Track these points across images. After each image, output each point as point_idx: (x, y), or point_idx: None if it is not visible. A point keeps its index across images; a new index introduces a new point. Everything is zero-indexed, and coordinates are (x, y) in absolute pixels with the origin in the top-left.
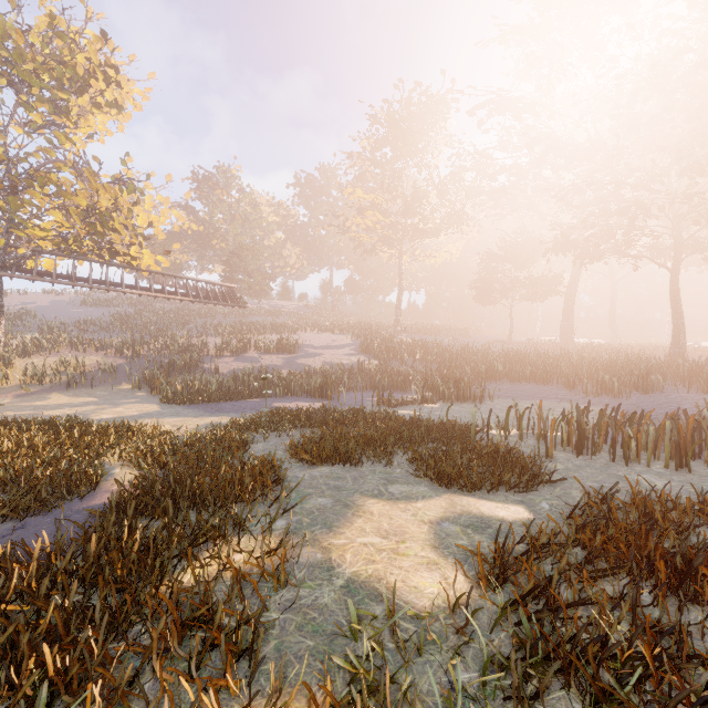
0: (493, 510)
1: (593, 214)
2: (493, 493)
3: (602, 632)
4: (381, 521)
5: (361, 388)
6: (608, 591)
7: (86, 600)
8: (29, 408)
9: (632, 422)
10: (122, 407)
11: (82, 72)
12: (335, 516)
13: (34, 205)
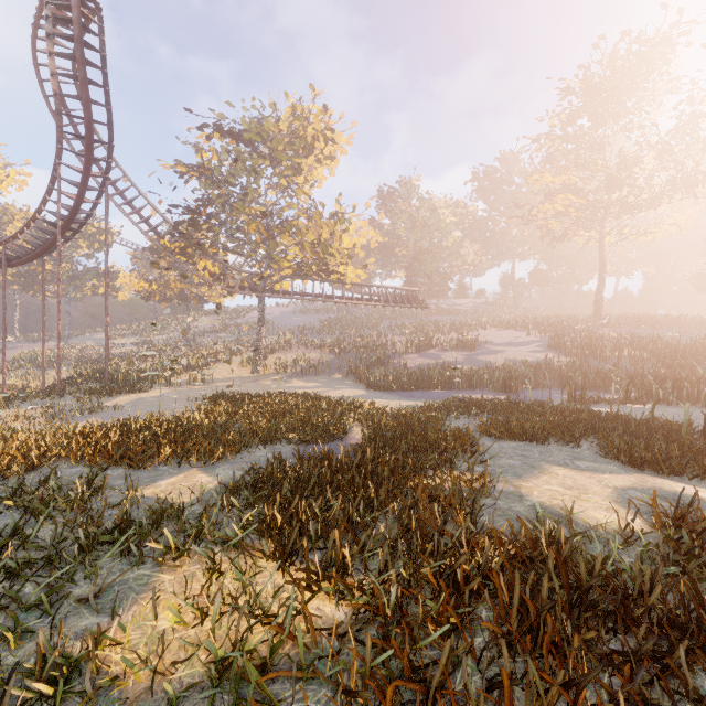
0: (691, 491)
1: None
2: (697, 481)
3: None
4: (565, 480)
5: (548, 386)
6: None
7: None
8: (284, 388)
9: None
10: (340, 390)
11: (310, 140)
12: (523, 471)
13: (284, 245)
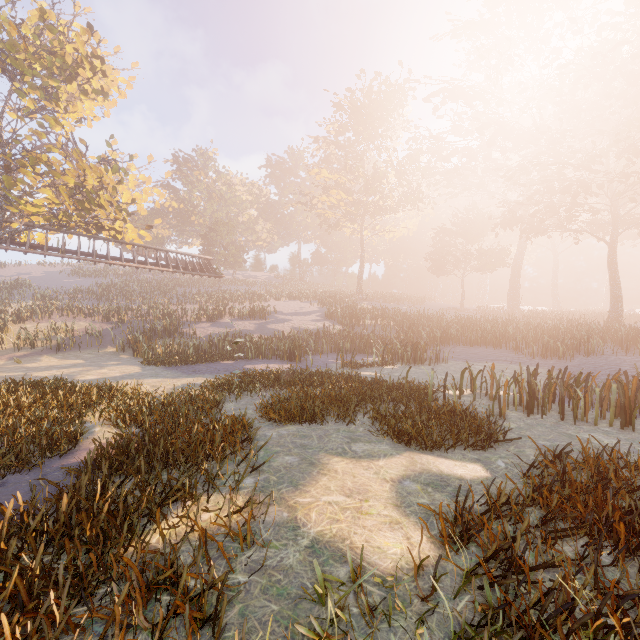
0: (452, 468)
1: (538, 192)
2: (451, 452)
3: (567, 597)
4: (344, 479)
5: (326, 351)
6: (568, 551)
7: (56, 560)
8: (20, 370)
9: (578, 383)
10: (106, 369)
11: (70, 61)
12: (301, 474)
13: (26, 183)
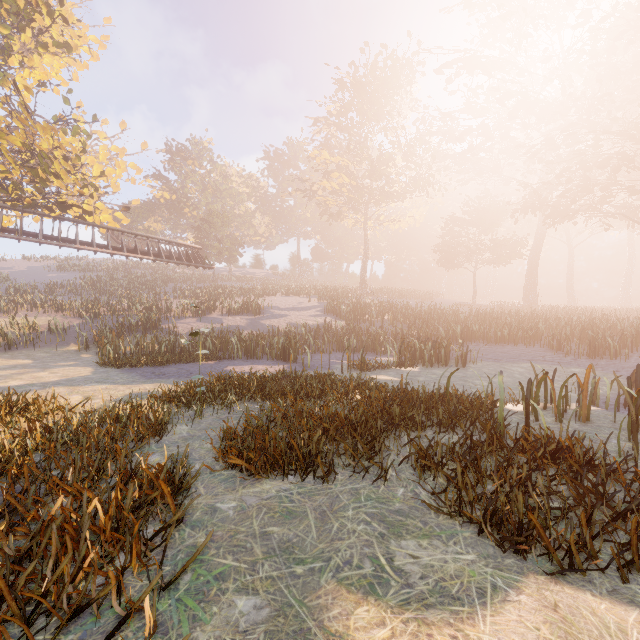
0: None
1: (569, 168)
2: (632, 576)
3: None
4: None
5: (327, 350)
6: None
7: None
8: None
9: None
10: (48, 371)
11: (22, 3)
12: None
13: None
